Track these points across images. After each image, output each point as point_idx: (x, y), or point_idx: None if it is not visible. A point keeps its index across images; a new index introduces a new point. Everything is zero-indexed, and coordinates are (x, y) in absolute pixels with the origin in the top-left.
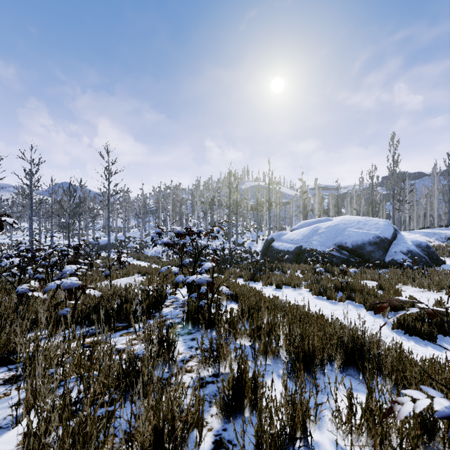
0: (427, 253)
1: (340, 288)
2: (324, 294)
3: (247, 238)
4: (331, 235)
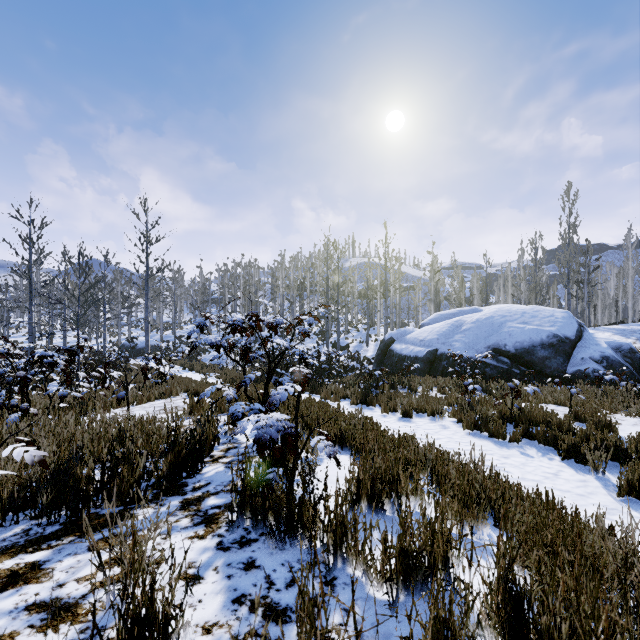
0: (632, 360)
1: (509, 418)
2: (483, 429)
3: (352, 339)
4: (482, 333)
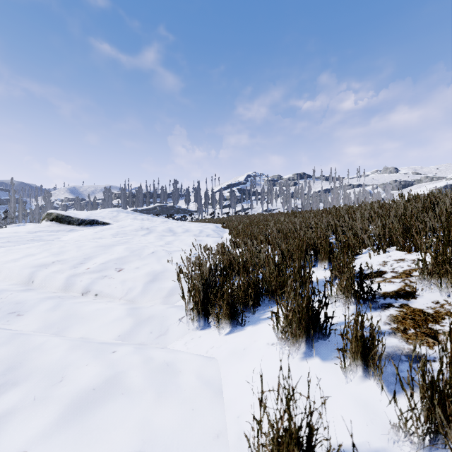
0: None
1: None
2: None
3: None
4: None
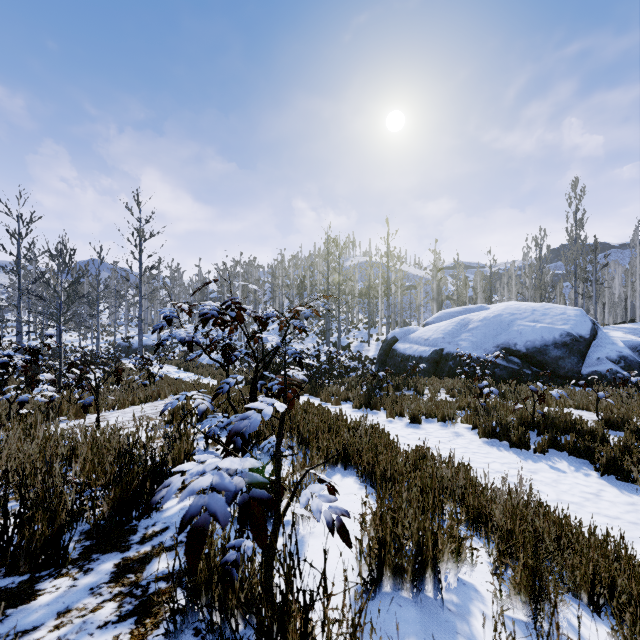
0: None
1: (530, 425)
2: (503, 437)
3: (353, 338)
4: (490, 331)
